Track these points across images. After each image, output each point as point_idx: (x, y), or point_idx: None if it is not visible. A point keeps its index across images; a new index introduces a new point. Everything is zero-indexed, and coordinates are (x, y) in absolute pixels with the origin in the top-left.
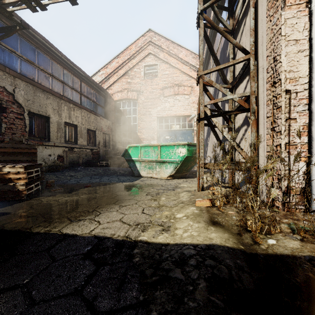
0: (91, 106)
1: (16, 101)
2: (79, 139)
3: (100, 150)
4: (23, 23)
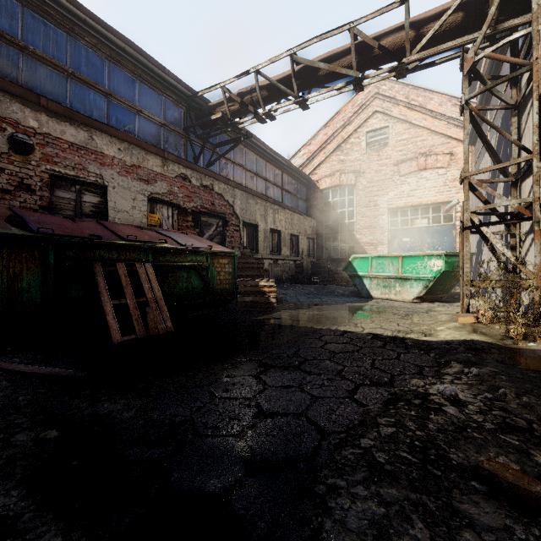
0: (292, 202)
1: (235, 212)
2: (283, 248)
3: (304, 261)
4: (249, 134)
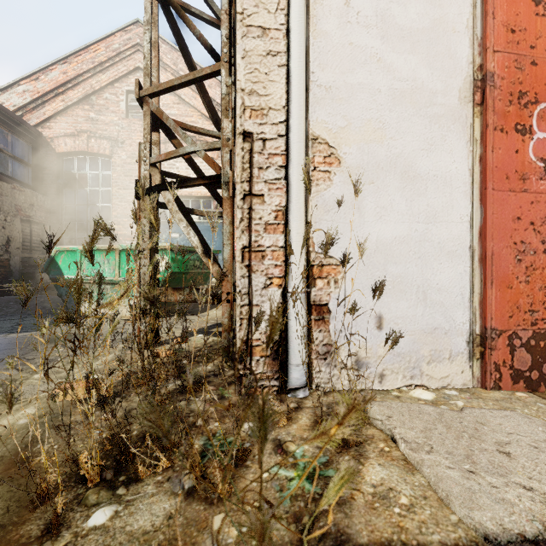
0: None
1: None
2: None
3: (13, 257)
4: None
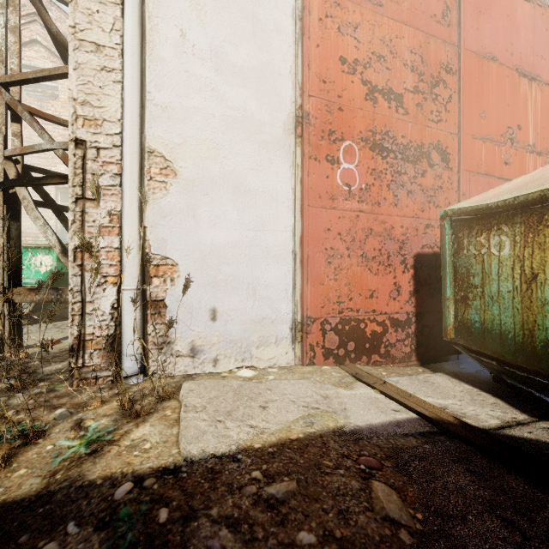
0: None
1: None
2: None
3: None
4: None
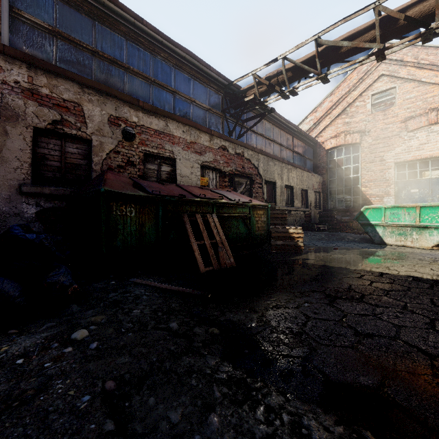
0: (300, 162)
1: (259, 173)
2: (295, 200)
3: (311, 212)
4: (272, 109)
